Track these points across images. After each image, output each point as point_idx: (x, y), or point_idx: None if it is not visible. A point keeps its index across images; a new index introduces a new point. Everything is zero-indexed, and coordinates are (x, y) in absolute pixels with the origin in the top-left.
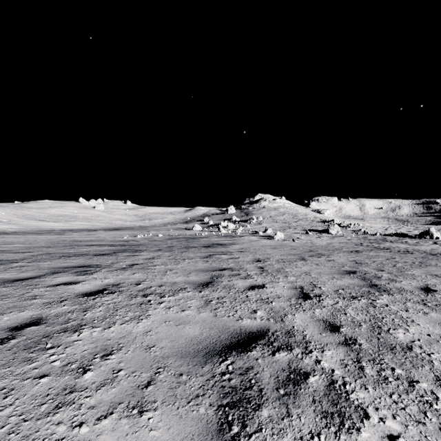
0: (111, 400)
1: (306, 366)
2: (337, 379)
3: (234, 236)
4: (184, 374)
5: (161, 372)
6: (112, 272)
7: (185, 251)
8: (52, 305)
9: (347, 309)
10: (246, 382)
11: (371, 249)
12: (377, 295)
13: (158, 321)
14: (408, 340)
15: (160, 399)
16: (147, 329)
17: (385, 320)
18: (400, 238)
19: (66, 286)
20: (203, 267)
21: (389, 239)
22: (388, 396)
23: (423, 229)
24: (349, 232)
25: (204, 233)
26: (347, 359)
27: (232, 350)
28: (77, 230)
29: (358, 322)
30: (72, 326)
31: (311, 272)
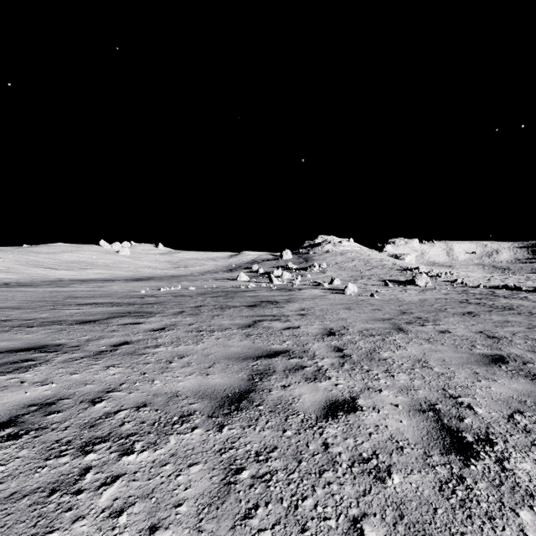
0: None
1: None
2: None
3: (291, 288)
4: None
5: None
6: (70, 364)
7: (219, 314)
8: None
9: None
10: None
11: (487, 309)
12: None
13: None
14: None
15: None
16: None
17: None
18: (514, 291)
19: None
20: (240, 349)
21: (500, 293)
22: None
23: None
24: (442, 283)
25: (251, 285)
26: None
27: None
28: (90, 280)
29: None
30: None
31: (428, 360)
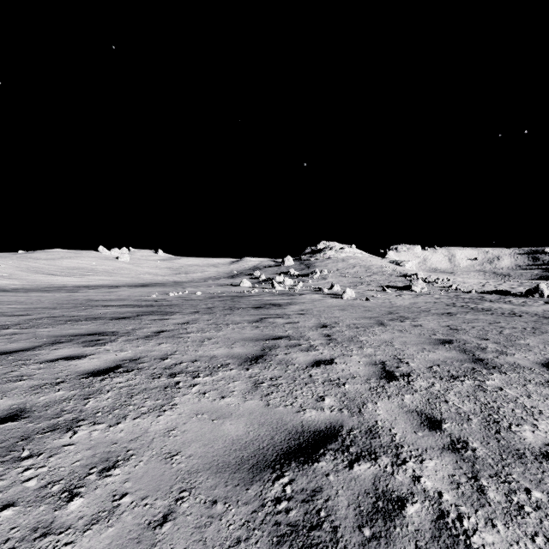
0: (104, 548)
1: (401, 486)
2: (448, 509)
3: (292, 293)
4: (219, 501)
5: (185, 498)
6: (132, 342)
7: (230, 313)
8: (42, 390)
9: (448, 395)
10: (312, 516)
11: (466, 310)
12: (486, 373)
13: (186, 413)
14: (540, 442)
15: (181, 547)
16: (170, 425)
17: (502, 411)
18: (502, 296)
19: (67, 361)
20: (252, 335)
21: (488, 298)
22: (529, 540)
23: (530, 285)
24: (437, 289)
25: (254, 291)
26: (459, 474)
27: (291, 459)
28: (95, 286)
29: (466, 414)
30: (64, 422)
31: (393, 341)
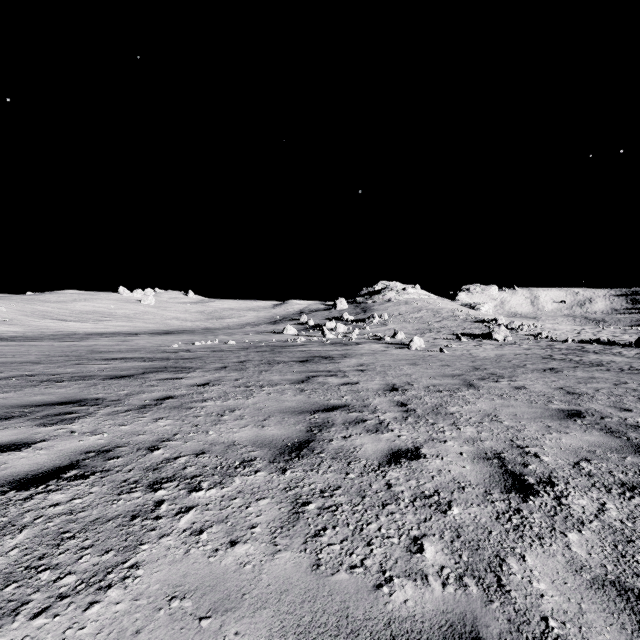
0: None
1: None
2: None
3: (347, 343)
4: None
5: None
6: (116, 416)
7: (267, 369)
8: None
9: None
10: None
11: (572, 365)
12: None
13: (151, 596)
14: None
15: None
16: None
17: None
18: (606, 346)
19: None
20: (294, 404)
21: (590, 348)
22: None
23: (635, 332)
24: (523, 337)
25: (300, 339)
26: None
27: None
28: (110, 334)
29: None
30: None
31: (498, 414)
